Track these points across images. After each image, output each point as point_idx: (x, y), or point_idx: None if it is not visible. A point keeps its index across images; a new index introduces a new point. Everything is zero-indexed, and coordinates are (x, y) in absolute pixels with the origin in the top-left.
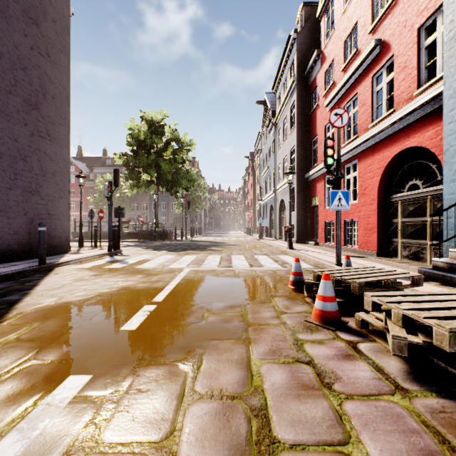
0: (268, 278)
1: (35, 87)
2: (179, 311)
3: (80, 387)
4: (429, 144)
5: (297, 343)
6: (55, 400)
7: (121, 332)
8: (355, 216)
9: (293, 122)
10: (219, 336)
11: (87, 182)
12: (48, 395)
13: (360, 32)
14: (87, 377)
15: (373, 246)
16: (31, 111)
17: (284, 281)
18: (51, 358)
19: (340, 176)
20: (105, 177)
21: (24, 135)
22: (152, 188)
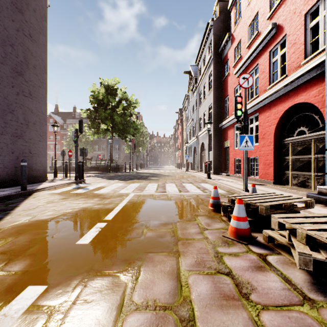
0: (193, 201)
1: (21, 59)
2: (124, 228)
3: (35, 297)
4: (314, 100)
5: (217, 255)
6: (11, 310)
7: (76, 246)
8: (257, 154)
9: (211, 86)
10: (154, 249)
11: (62, 130)
12: (6, 305)
13: (260, 19)
14: (43, 288)
15: (270, 176)
16: (17, 77)
17: (205, 203)
18: (16, 269)
19: (247, 124)
20: (74, 126)
21: (12, 94)
22: (108, 134)
